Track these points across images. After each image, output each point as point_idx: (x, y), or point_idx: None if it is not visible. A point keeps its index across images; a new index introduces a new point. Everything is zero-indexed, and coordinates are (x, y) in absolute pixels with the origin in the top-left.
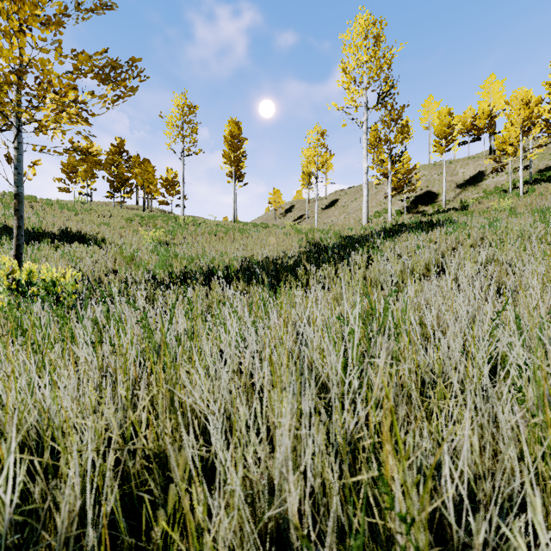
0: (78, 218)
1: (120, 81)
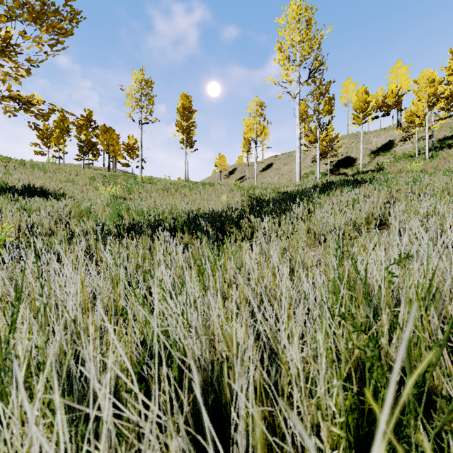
0: (46, 176)
1: (56, 23)
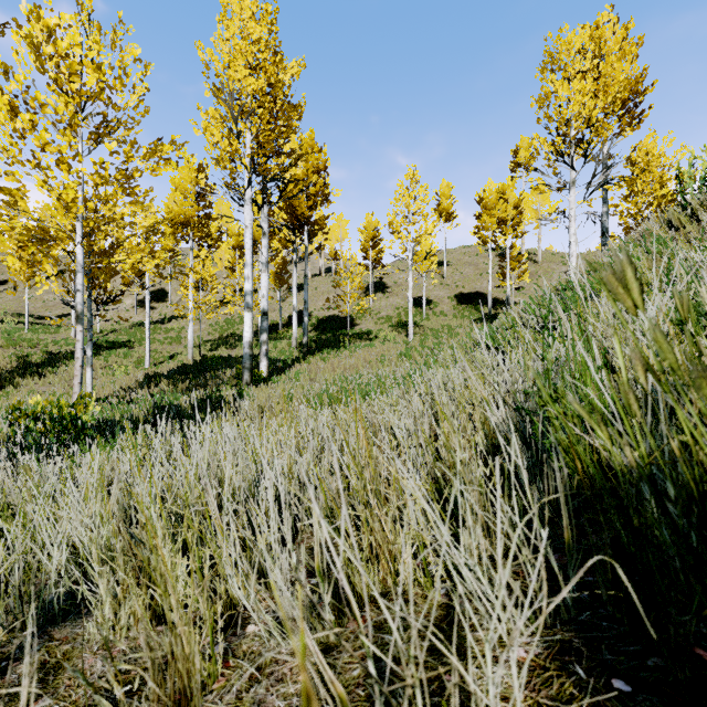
0: None
1: None
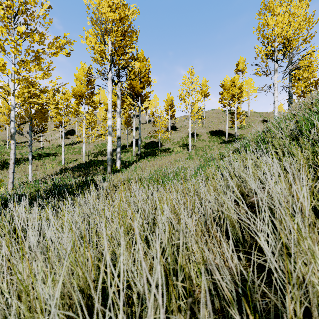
0: None
1: None
